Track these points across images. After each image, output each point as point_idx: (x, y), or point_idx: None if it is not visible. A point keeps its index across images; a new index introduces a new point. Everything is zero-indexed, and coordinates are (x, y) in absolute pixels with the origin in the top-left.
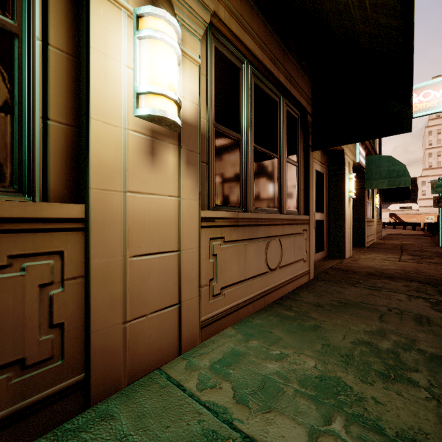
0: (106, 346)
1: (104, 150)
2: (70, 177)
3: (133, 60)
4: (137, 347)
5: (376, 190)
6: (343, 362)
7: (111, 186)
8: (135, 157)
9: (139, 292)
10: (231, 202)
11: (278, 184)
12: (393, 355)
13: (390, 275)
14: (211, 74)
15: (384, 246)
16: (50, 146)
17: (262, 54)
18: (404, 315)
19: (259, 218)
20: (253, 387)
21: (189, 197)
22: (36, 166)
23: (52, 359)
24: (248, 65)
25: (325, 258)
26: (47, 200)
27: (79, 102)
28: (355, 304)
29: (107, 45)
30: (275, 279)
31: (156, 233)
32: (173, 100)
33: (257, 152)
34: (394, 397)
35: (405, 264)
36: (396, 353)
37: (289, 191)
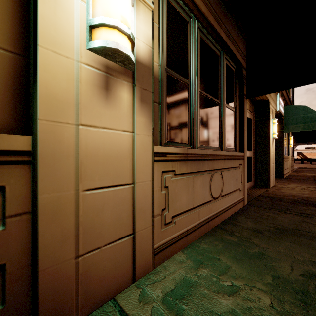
0: (56, 283)
1: (54, 80)
2: (18, 108)
3: None
4: (91, 279)
5: (290, 133)
6: (300, 301)
7: (62, 119)
8: (89, 90)
9: (92, 225)
10: (180, 139)
11: (219, 125)
12: None
13: (314, 202)
14: (163, 24)
15: (299, 177)
16: None
17: (207, 11)
18: None
19: (204, 154)
20: None
21: (143, 132)
22: None
23: None
24: (195, 21)
25: (253, 187)
26: None
27: (29, 31)
28: (291, 231)
29: None
30: (218, 206)
31: (110, 166)
32: (126, 34)
33: (202, 97)
34: None
35: None
36: None
37: (227, 132)
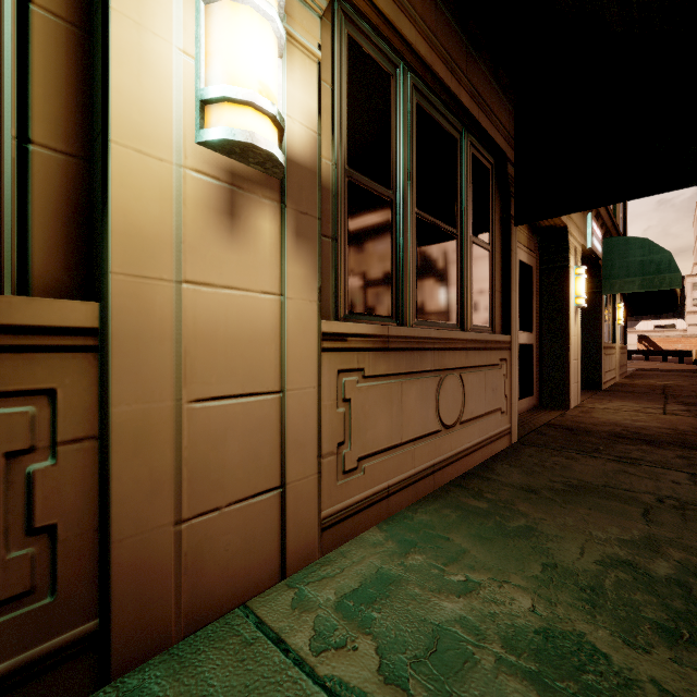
0: (141, 566)
1: (138, 202)
2: (73, 252)
3: (195, 41)
4: (203, 566)
5: (618, 296)
6: (586, 602)
7: (152, 271)
8: (199, 218)
9: (206, 466)
10: (375, 307)
11: (458, 281)
12: (680, 589)
13: (651, 437)
14: (341, 83)
15: (633, 388)
16: (34, 192)
17: (431, 53)
18: (688, 512)
19: (425, 337)
20: (416, 650)
21: (300, 295)
22: (6, 229)
23: (33, 594)
24: (407, 73)
25: (535, 408)
26: (27, 294)
27: (93, 114)
28: (595, 489)
29: (144, 9)
30: (454, 443)
31: (238, 358)
32: (268, 115)
33: (421, 224)
34: (695, 681)
35: (676, 420)
36: (685, 587)
37: (476, 293)
